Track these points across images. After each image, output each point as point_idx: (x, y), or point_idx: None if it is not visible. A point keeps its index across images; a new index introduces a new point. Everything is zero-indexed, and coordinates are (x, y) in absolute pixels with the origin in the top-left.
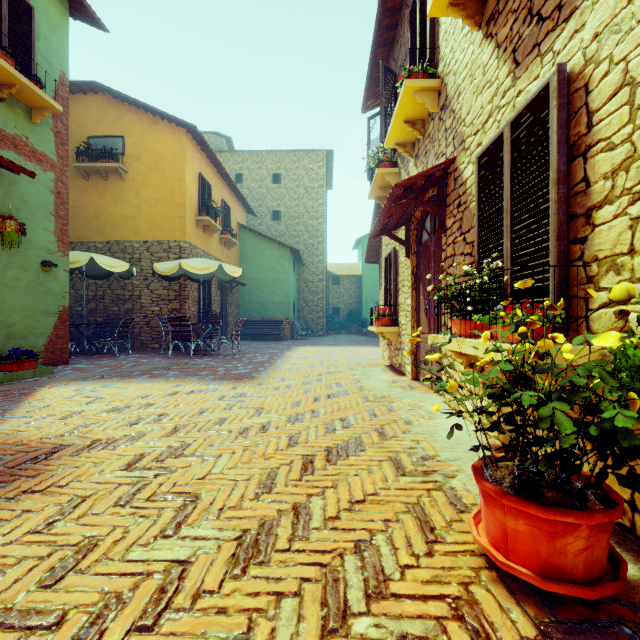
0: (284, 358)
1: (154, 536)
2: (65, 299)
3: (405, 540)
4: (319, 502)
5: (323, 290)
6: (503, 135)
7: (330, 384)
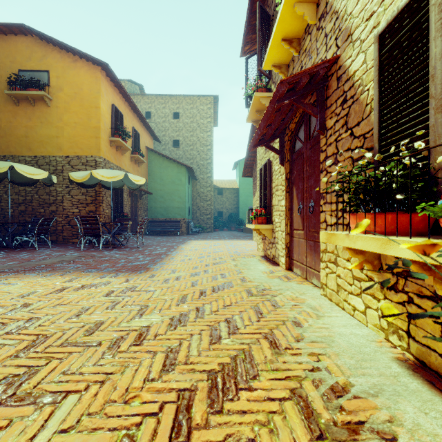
0: (179, 250)
1: None
2: None
3: None
4: None
5: (211, 198)
6: None
7: (215, 275)
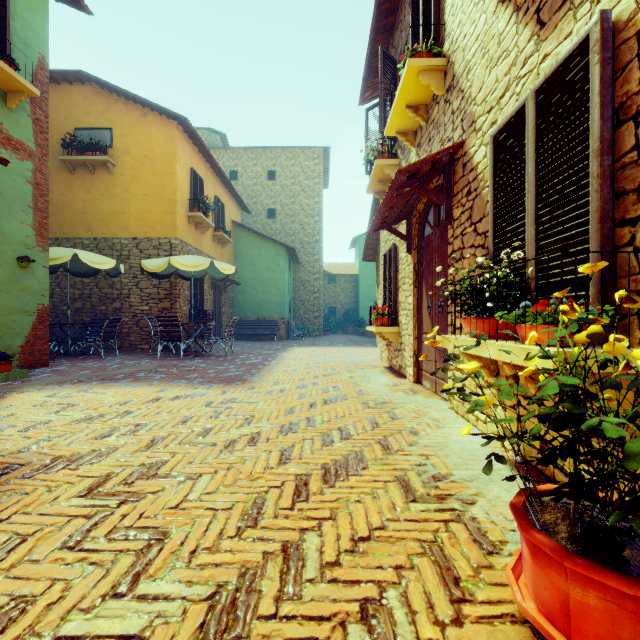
0: (279, 359)
1: (102, 595)
2: (45, 297)
3: (424, 598)
4: (314, 540)
5: (319, 289)
6: (525, 107)
7: (327, 388)
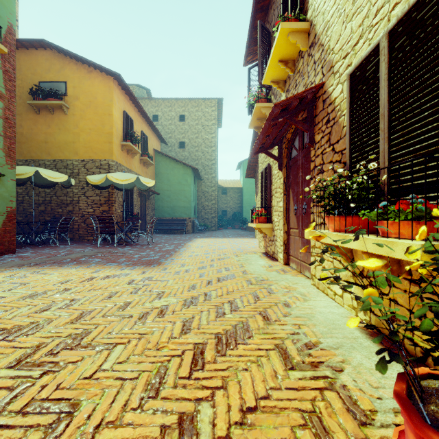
0: (186, 247)
1: None
2: (12, 202)
3: None
4: (208, 411)
5: (215, 198)
6: (379, 47)
7: (220, 269)
